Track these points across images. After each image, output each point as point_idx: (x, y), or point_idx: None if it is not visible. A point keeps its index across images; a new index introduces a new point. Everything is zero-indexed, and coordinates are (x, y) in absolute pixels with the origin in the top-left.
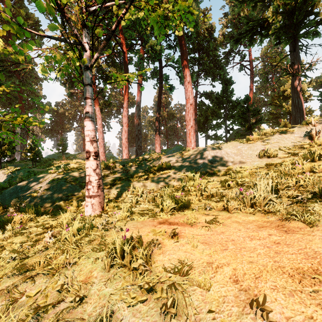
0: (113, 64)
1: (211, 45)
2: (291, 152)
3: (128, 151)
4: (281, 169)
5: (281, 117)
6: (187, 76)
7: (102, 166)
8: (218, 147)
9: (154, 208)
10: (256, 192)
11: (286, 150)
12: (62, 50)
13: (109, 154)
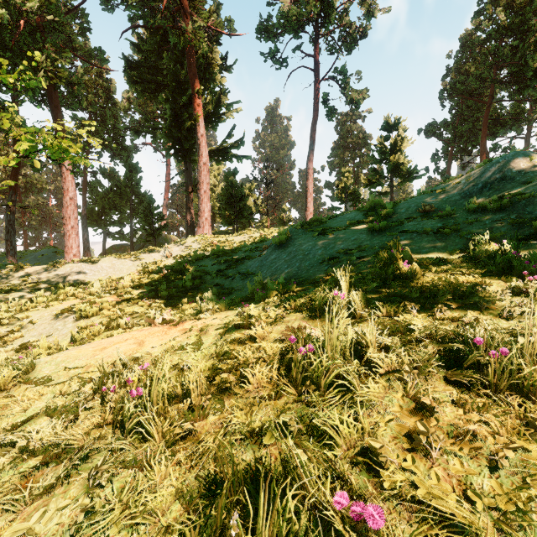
0: None
1: (108, 113)
2: (146, 267)
3: None
4: (112, 278)
5: None
6: (66, 162)
7: None
8: (96, 261)
9: None
10: (92, 289)
11: (144, 266)
12: None
13: None
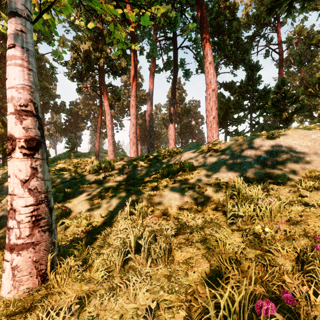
0: (123, 56)
1: (234, 24)
2: None
3: (136, 148)
4: None
5: (315, 109)
6: (209, 55)
7: (94, 168)
8: (271, 138)
9: (168, 317)
10: None
11: None
12: (69, 42)
13: (120, 152)
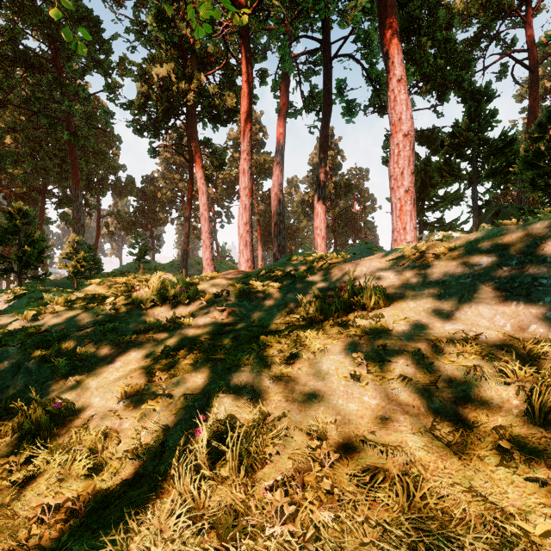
0: (231, 90)
1: (441, 13)
2: None
3: (251, 253)
4: None
5: None
6: (397, 65)
7: (150, 295)
8: None
9: None
10: None
11: None
12: (134, 66)
13: (227, 263)
